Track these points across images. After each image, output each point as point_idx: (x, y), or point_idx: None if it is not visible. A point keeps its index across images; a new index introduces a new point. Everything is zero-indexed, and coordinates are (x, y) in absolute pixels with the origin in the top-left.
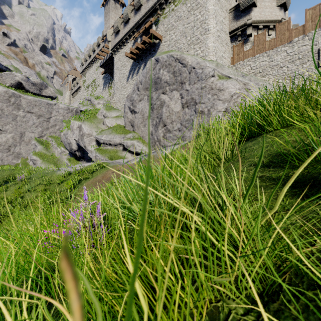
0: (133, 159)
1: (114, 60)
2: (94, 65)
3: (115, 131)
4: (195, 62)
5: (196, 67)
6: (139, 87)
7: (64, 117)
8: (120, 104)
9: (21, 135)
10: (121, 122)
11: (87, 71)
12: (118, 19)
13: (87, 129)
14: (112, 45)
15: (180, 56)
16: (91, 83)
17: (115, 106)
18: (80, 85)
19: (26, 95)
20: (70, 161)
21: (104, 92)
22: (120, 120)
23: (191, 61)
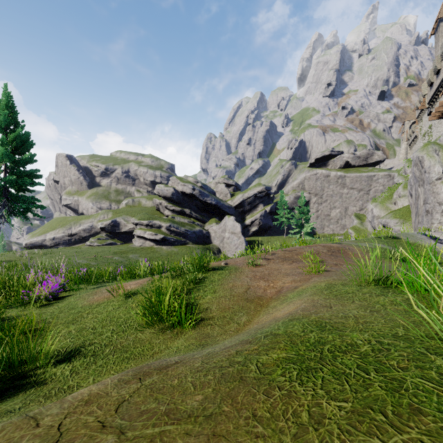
0: None
1: None
2: None
3: (393, 215)
4: (428, 166)
5: (426, 171)
6: None
7: (384, 186)
8: None
9: (345, 210)
10: None
11: (423, 114)
12: (429, 71)
13: (377, 212)
14: (427, 99)
15: (421, 158)
16: (426, 130)
17: None
18: (416, 134)
19: (350, 173)
20: None
21: None
22: None
23: (425, 165)
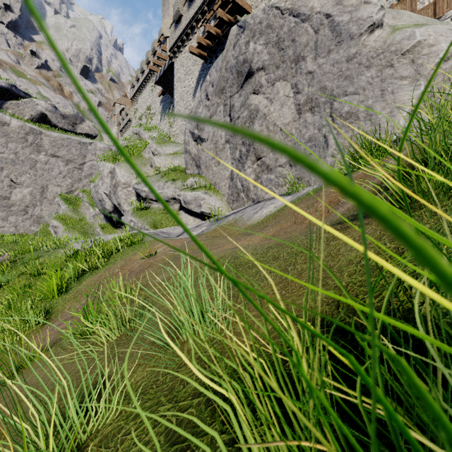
0: (195, 227)
1: (174, 67)
2: (149, 85)
3: (166, 175)
4: (331, 3)
5: (335, 12)
6: (209, 92)
7: None
8: (183, 136)
9: (42, 190)
10: (181, 162)
11: (139, 95)
12: None
13: (123, 175)
14: (170, 44)
15: (292, 1)
16: (144, 112)
17: (175, 140)
18: (130, 117)
19: (50, 131)
20: (104, 229)
21: (162, 122)
22: (179, 158)
23: (320, 5)
